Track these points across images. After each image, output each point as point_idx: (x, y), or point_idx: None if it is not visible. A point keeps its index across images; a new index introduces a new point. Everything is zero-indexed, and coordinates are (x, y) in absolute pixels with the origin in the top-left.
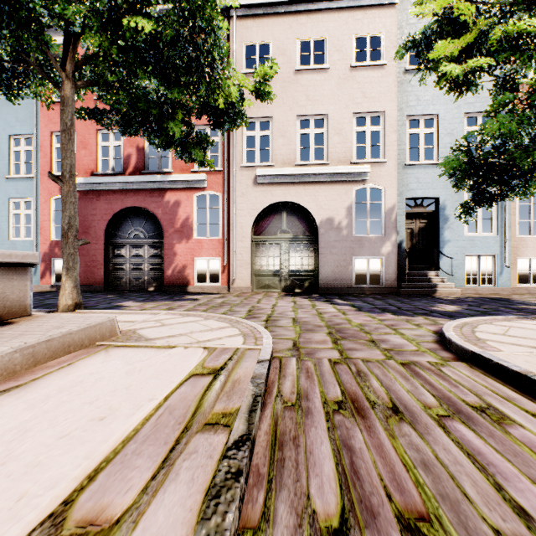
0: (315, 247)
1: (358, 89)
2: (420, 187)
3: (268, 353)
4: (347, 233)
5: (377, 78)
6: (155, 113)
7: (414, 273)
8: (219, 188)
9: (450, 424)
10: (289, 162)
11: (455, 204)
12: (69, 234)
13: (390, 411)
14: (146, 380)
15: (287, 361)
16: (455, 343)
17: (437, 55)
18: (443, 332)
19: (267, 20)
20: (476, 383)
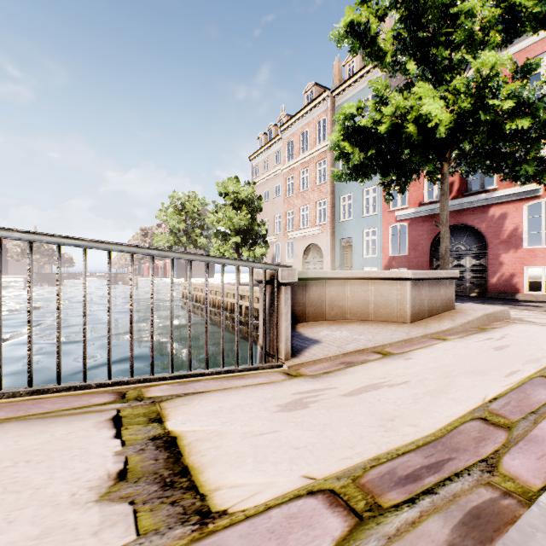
0: None
1: None
2: None
3: None
4: None
5: None
6: (509, 162)
7: None
8: None
9: None
10: None
11: None
12: (445, 257)
13: None
14: None
15: None
16: None
17: None
18: None
19: None
20: None
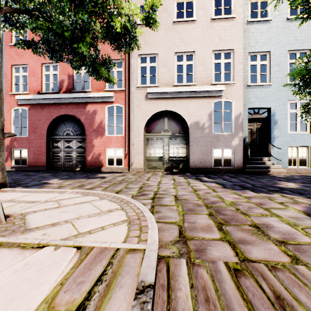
0: (186, 141)
1: (216, 34)
2: (258, 100)
3: (152, 263)
4: (208, 131)
5: (229, 26)
6: (67, 35)
7: (253, 158)
8: (122, 101)
9: None
10: (169, 84)
11: (281, 112)
12: None
13: None
14: None
15: (176, 268)
16: None
17: None
18: None
19: None
20: None
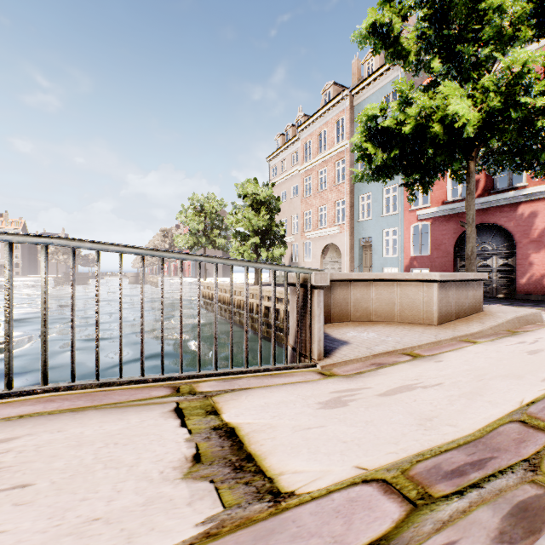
0: None
1: None
2: None
3: None
4: None
5: None
6: (540, 160)
7: None
8: None
9: None
10: None
11: None
12: (471, 258)
13: None
14: None
15: None
16: None
17: None
18: None
19: None
20: None
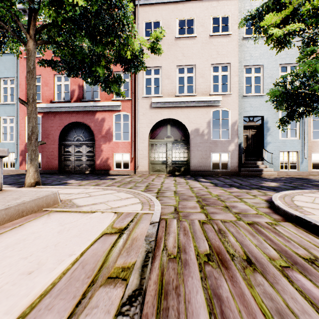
0: (187, 146)
1: (214, 49)
2: (252, 109)
3: (157, 216)
4: (207, 138)
5: (226, 42)
6: (87, 61)
7: (248, 162)
8: (128, 110)
9: (292, 274)
10: (172, 94)
11: (273, 120)
12: (32, 138)
13: (245, 263)
14: (71, 238)
15: (171, 221)
16: (282, 209)
17: (266, 23)
18: (273, 201)
19: (158, 7)
20: (302, 239)
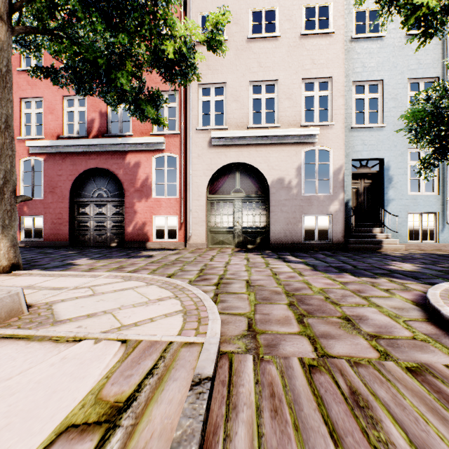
0: (266, 205)
1: (307, 56)
2: (366, 148)
3: (211, 357)
4: (296, 192)
5: (325, 45)
6: (101, 63)
7: (359, 230)
8: (176, 150)
9: None
10: (242, 126)
11: (398, 165)
12: (5, 190)
13: None
14: None
15: (240, 364)
16: None
17: None
18: (435, 307)
19: None
20: None
